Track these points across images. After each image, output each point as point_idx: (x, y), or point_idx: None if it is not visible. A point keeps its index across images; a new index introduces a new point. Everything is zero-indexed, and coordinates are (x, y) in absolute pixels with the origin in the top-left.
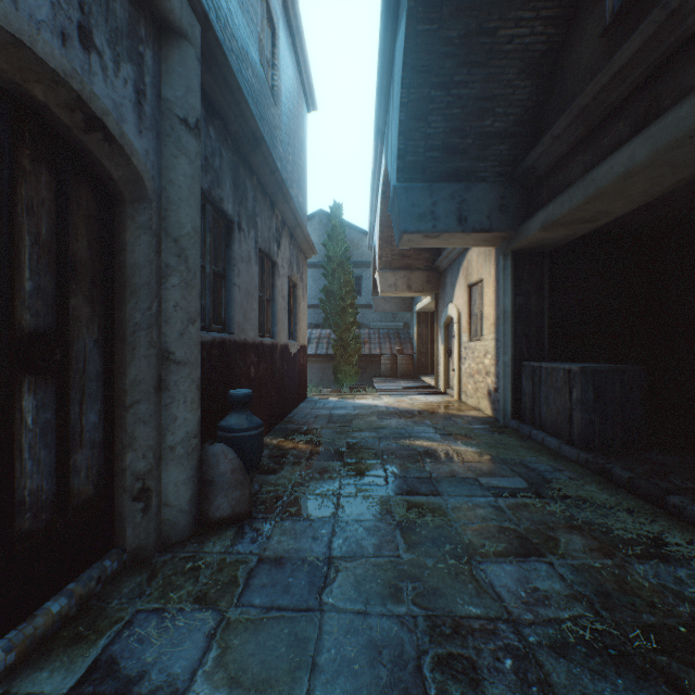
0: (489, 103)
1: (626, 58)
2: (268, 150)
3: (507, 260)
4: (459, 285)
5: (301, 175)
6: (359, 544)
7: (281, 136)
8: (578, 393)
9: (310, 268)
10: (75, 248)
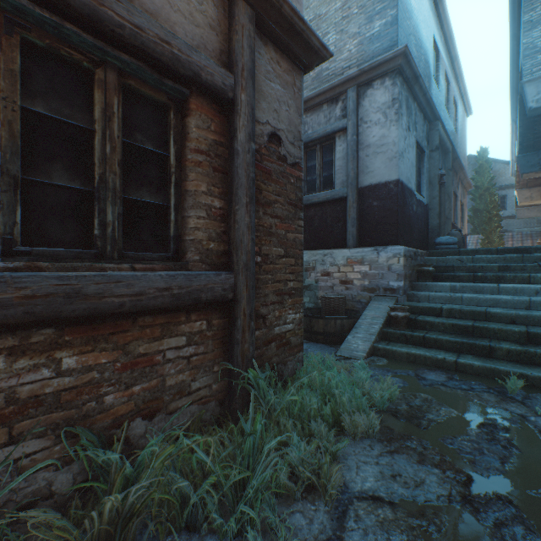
0: None
1: None
2: (458, 159)
3: None
4: None
5: (464, 152)
6: None
7: (458, 145)
8: None
9: None
10: None
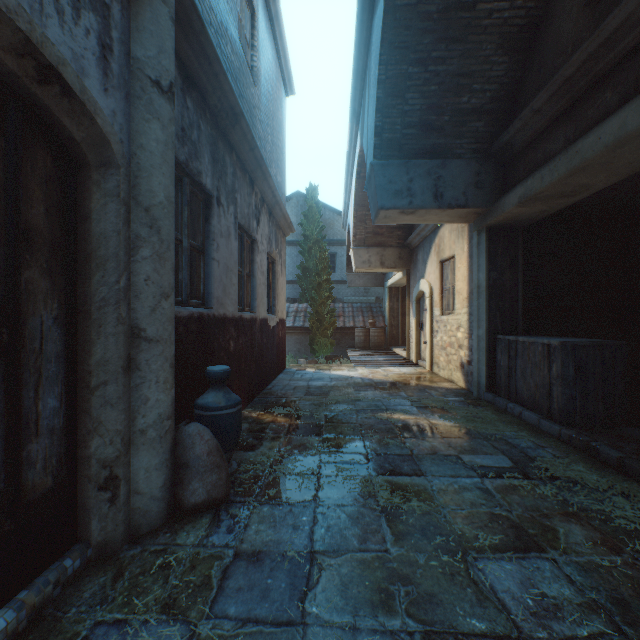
0: (466, 80)
1: (617, 22)
2: (247, 126)
3: (481, 235)
4: (431, 261)
5: (279, 156)
6: (343, 535)
7: (260, 116)
8: (558, 368)
9: (287, 246)
10: (29, 214)
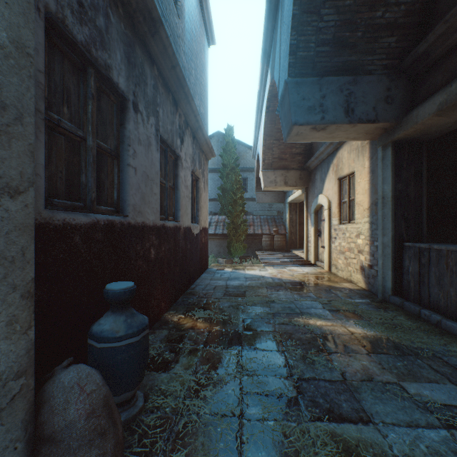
0: None
1: None
2: (167, 38)
3: (386, 150)
4: (329, 179)
5: (202, 91)
6: None
7: (184, 48)
8: None
9: (210, 173)
10: None
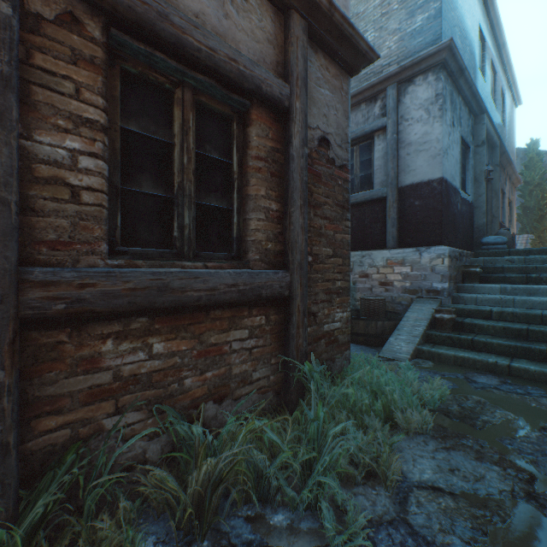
0: None
1: None
2: (506, 153)
3: None
4: None
5: (512, 146)
6: None
7: (505, 138)
8: None
9: None
10: None
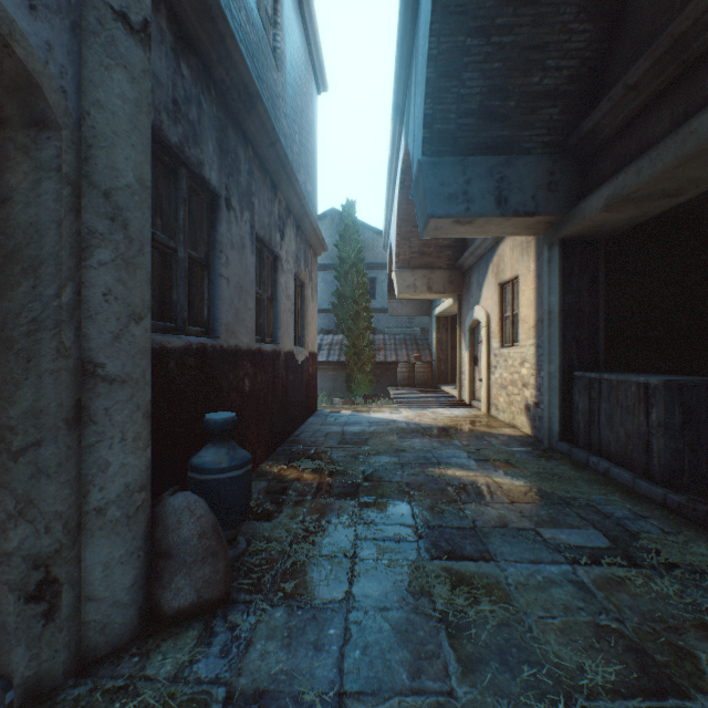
0: (538, 54)
1: None
2: (266, 112)
3: (553, 250)
4: (488, 284)
5: (310, 161)
6: (387, 662)
7: (286, 109)
8: (660, 414)
9: (321, 271)
10: None
